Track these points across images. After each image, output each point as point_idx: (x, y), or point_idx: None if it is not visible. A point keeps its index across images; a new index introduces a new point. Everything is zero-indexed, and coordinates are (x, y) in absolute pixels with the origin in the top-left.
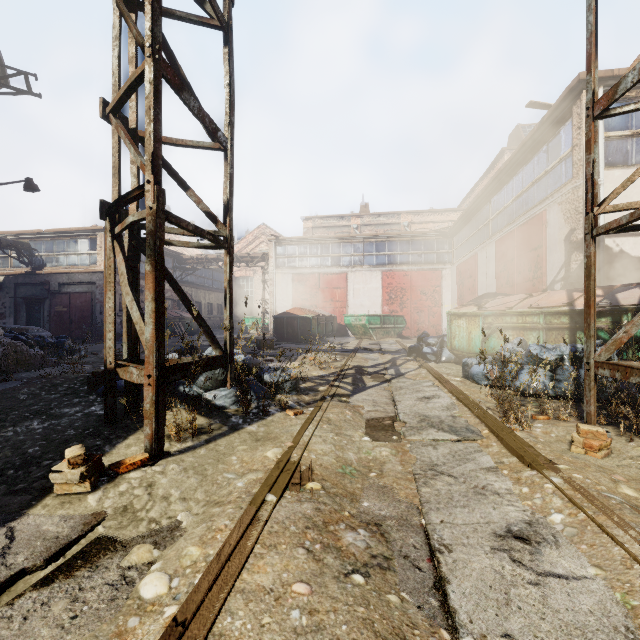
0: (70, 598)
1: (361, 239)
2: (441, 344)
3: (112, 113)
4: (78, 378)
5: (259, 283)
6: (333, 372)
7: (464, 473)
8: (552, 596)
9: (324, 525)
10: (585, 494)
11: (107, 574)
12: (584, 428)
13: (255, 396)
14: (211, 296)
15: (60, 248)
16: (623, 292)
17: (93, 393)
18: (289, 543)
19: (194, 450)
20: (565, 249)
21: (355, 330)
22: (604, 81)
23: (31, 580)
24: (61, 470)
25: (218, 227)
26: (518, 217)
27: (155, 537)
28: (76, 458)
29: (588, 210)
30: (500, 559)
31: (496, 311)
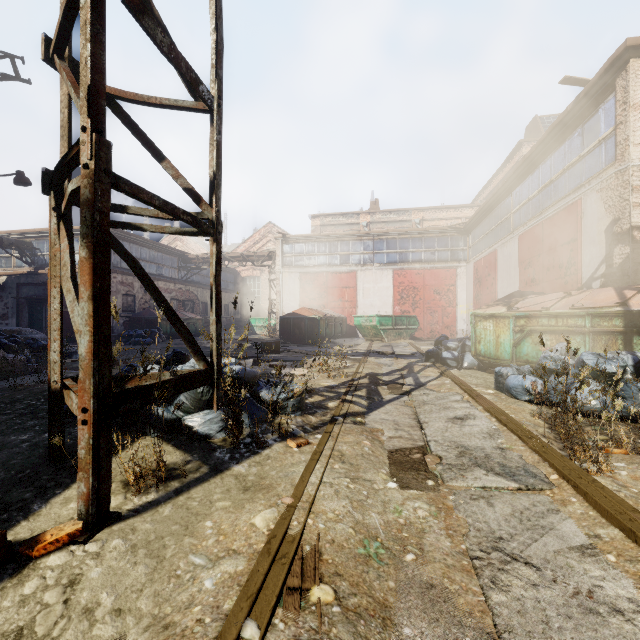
0: None
1: (371, 236)
2: (462, 348)
3: (57, 54)
4: (45, 392)
5: (266, 283)
6: (344, 382)
7: (548, 558)
8: None
9: None
10: None
11: None
12: None
13: (249, 419)
14: None
15: None
16: None
17: None
18: None
19: (156, 508)
20: (606, 242)
21: (365, 331)
22: None
23: None
24: None
25: (202, 208)
26: (546, 209)
27: None
28: None
29: None
30: None
31: (530, 312)
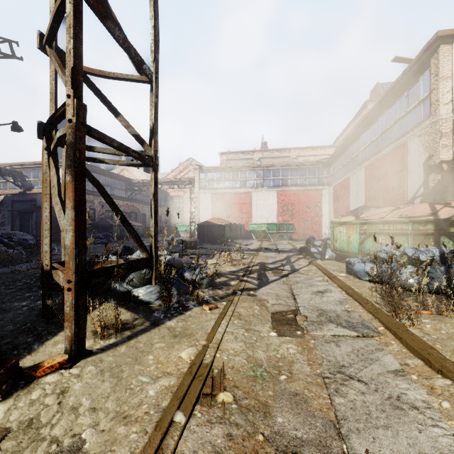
0: None
1: (262, 167)
2: (325, 245)
3: (48, 44)
4: (35, 274)
5: (188, 200)
6: (242, 268)
7: (373, 377)
8: None
9: None
10: None
11: None
12: None
13: (177, 291)
14: None
15: None
16: None
17: None
18: None
19: (115, 347)
20: (424, 171)
21: (257, 234)
22: None
23: None
24: None
25: (144, 148)
26: (383, 148)
27: None
28: None
29: None
30: None
31: (371, 220)
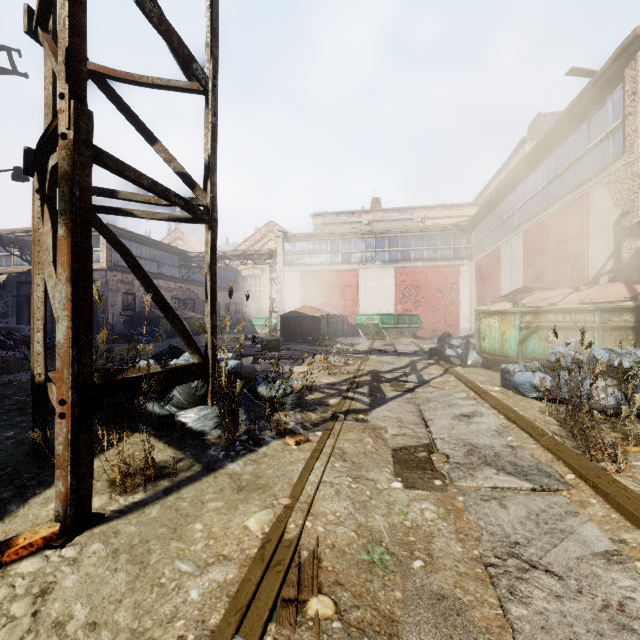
0: None
1: (373, 234)
2: (466, 346)
3: (40, 26)
4: None
5: (267, 282)
6: (345, 379)
7: (570, 566)
8: None
9: None
10: None
11: None
12: None
13: (246, 415)
14: (218, 295)
15: None
16: None
17: None
18: None
19: (143, 509)
20: (614, 236)
21: (367, 330)
22: None
23: None
24: None
25: (196, 193)
26: (551, 204)
27: None
28: None
29: None
30: None
31: (537, 308)
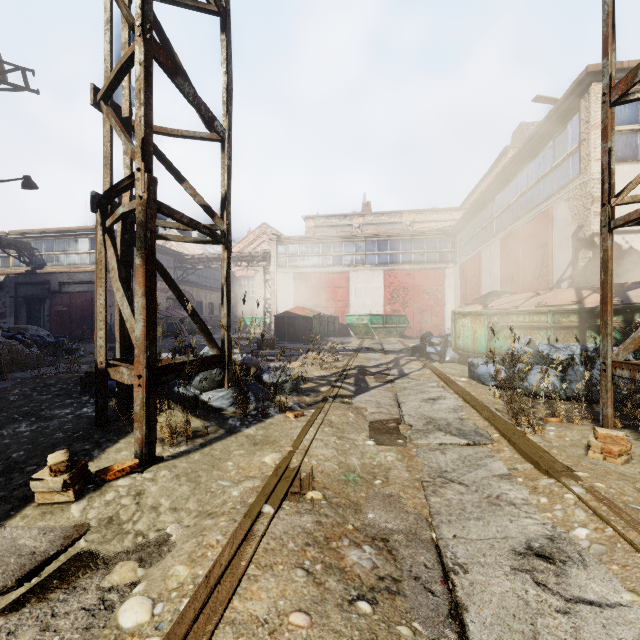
0: (40, 626)
1: (363, 238)
2: (445, 344)
3: (103, 100)
4: (72, 378)
5: (260, 283)
6: (335, 372)
7: (476, 481)
8: (585, 628)
9: (326, 541)
10: (611, 506)
11: (84, 597)
12: (602, 432)
13: (254, 397)
14: (212, 296)
15: (60, 247)
16: (635, 290)
17: (86, 394)
18: (287, 563)
19: (188, 455)
20: (572, 246)
21: (357, 330)
22: None
23: (0, 603)
24: (42, 478)
25: (215, 221)
26: (523, 215)
27: (141, 553)
28: (58, 465)
29: (604, 201)
30: (522, 582)
31: (502, 310)
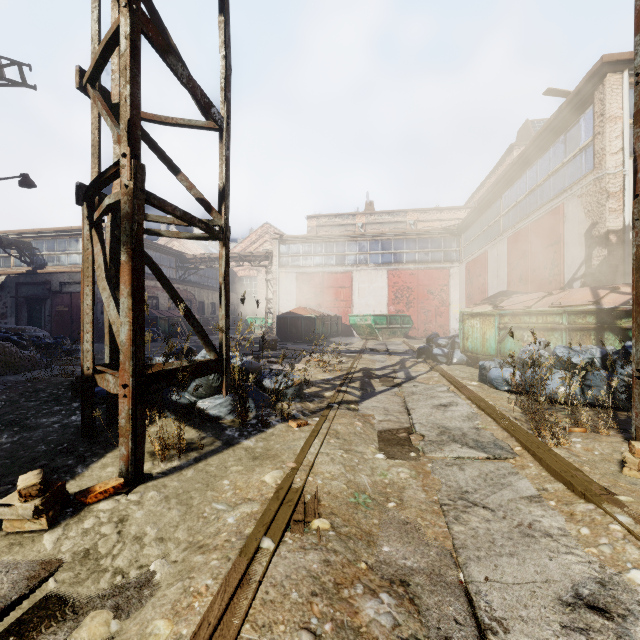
0: None
1: (366, 237)
2: (452, 345)
3: (90, 83)
4: (63, 383)
5: (263, 283)
6: (339, 375)
7: (502, 504)
8: None
9: (335, 588)
10: None
11: None
12: (639, 447)
13: (254, 404)
14: (214, 296)
15: (61, 247)
16: None
17: (77, 400)
18: (289, 621)
19: (180, 471)
20: (586, 244)
21: (360, 330)
22: (629, 64)
23: None
24: (11, 503)
25: (212, 216)
26: (532, 212)
27: (118, 598)
28: (29, 489)
29: (638, 192)
30: None
31: (513, 310)
